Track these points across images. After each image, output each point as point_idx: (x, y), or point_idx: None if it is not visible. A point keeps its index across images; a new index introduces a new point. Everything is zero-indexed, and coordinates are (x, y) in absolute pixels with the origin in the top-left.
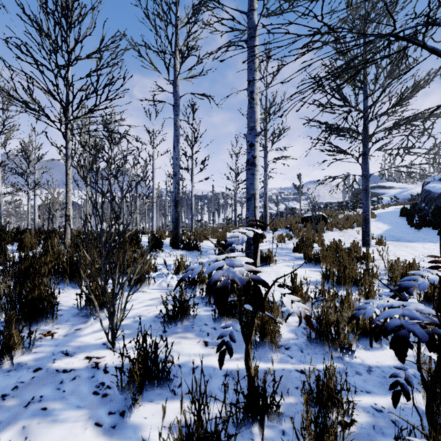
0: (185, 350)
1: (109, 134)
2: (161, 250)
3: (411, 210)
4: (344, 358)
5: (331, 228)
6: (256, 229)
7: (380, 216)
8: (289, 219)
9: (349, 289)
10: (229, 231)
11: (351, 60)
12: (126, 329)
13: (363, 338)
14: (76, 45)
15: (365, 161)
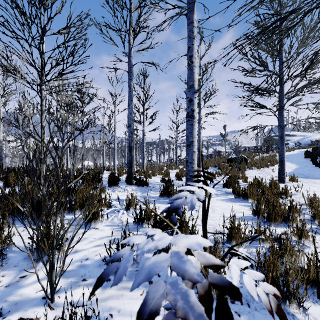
0: (126, 306)
1: (81, 96)
2: (117, 186)
3: (313, 153)
4: (294, 316)
5: (251, 167)
6: (207, 187)
7: (288, 157)
8: (217, 159)
9: (278, 225)
10: (171, 168)
11: (289, 14)
12: (70, 277)
13: (308, 287)
14: (48, 22)
15: (281, 114)
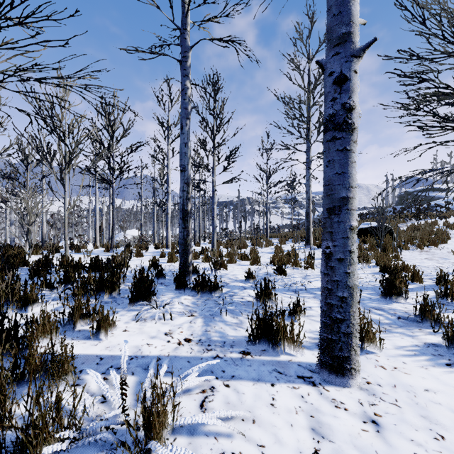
0: None
1: (109, 125)
2: (151, 302)
3: None
4: None
5: (406, 245)
6: None
7: None
8: None
9: None
10: (260, 245)
11: None
12: None
13: None
14: None
15: None
